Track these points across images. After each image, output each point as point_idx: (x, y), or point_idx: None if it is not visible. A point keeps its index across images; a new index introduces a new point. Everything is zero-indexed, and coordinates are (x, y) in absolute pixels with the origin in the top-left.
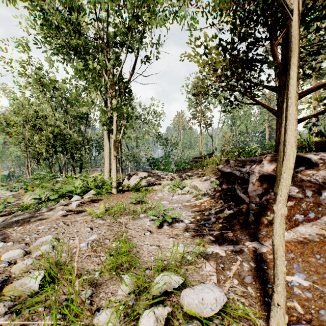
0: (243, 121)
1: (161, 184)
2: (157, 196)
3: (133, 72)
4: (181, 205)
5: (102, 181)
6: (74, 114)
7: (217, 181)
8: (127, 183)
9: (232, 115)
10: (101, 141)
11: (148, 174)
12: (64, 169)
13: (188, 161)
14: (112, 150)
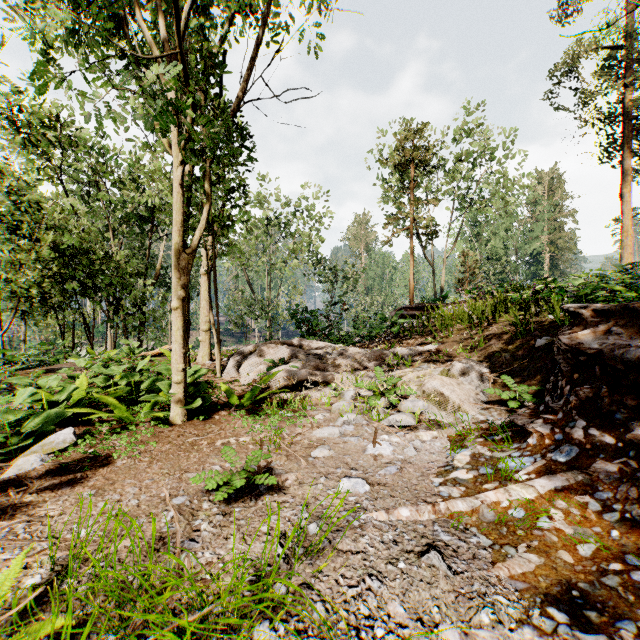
0: (497, 232)
1: (330, 384)
2: (318, 437)
3: (251, 69)
4: (433, 512)
5: (155, 373)
6: (128, 212)
7: (510, 378)
8: (232, 376)
9: (473, 219)
10: (192, 274)
11: (293, 353)
12: (110, 334)
13: (394, 316)
14: (202, 288)
